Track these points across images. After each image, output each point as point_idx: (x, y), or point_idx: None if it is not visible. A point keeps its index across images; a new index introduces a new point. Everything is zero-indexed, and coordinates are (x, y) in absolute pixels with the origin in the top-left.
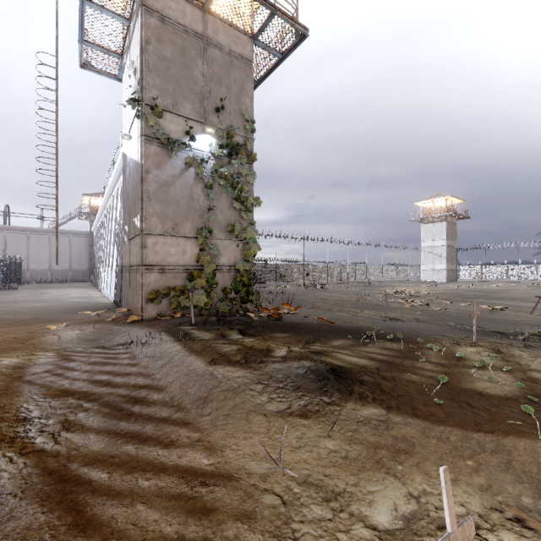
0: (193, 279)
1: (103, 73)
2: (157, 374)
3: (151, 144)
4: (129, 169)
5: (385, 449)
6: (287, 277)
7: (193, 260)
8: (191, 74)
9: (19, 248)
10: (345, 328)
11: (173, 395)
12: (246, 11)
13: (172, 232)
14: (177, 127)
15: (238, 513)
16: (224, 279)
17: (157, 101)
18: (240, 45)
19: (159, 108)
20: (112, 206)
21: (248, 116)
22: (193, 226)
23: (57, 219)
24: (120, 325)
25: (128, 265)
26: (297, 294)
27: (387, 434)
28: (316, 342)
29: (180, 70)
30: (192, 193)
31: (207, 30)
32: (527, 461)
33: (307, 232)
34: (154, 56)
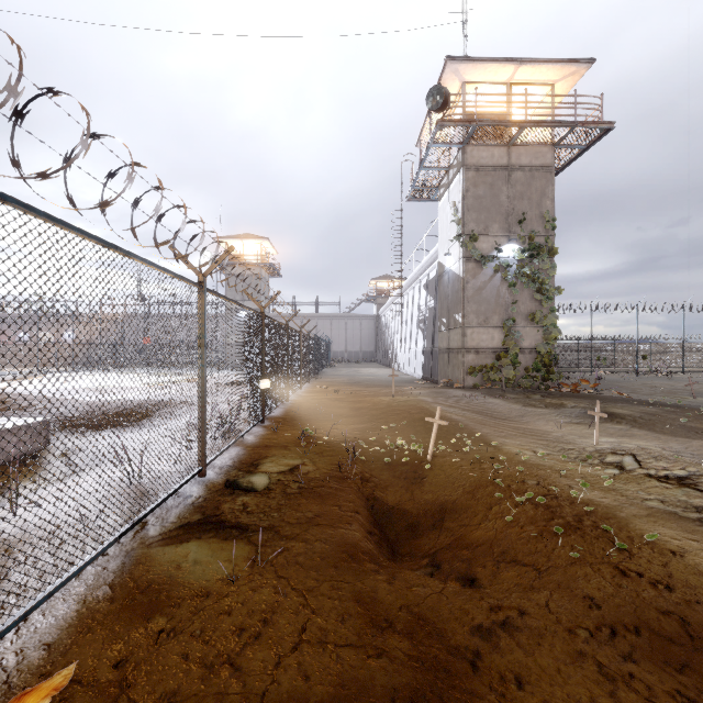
0: (499, 359)
1: (421, 200)
2: (492, 408)
3: (469, 263)
4: (448, 277)
5: (616, 434)
6: (613, 361)
7: (500, 344)
8: (498, 201)
9: (325, 332)
10: (638, 400)
11: (504, 414)
12: (547, 109)
13: (483, 323)
14: (487, 244)
15: (542, 433)
16: (525, 359)
17: (473, 230)
18: (541, 157)
19: (475, 235)
20: (413, 295)
21: (549, 216)
22: (499, 318)
23: (401, 317)
24: (449, 389)
25: (446, 348)
26: (619, 381)
27: (622, 432)
28: (602, 403)
29: (489, 201)
30: (499, 293)
31: (511, 159)
32: (696, 444)
33: (642, 299)
34: (471, 199)
